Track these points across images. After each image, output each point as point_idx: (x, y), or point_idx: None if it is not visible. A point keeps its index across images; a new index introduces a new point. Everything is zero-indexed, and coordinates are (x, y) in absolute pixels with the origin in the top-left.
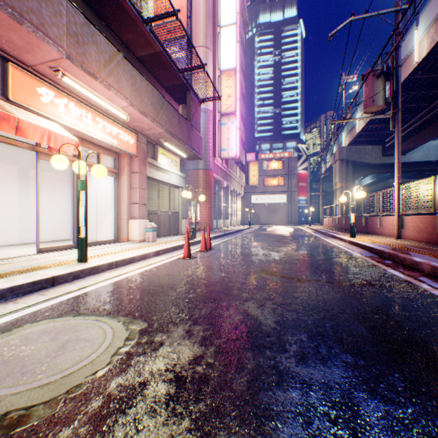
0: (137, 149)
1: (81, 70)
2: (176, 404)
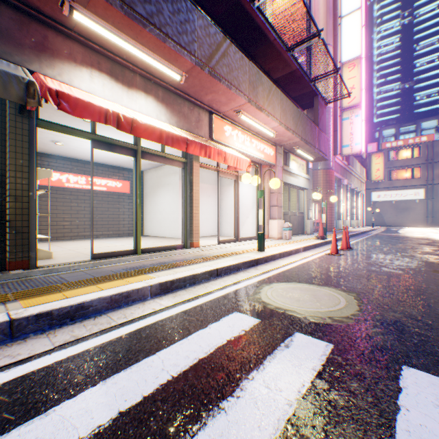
0: (275, 159)
1: (254, 108)
2: (436, 333)
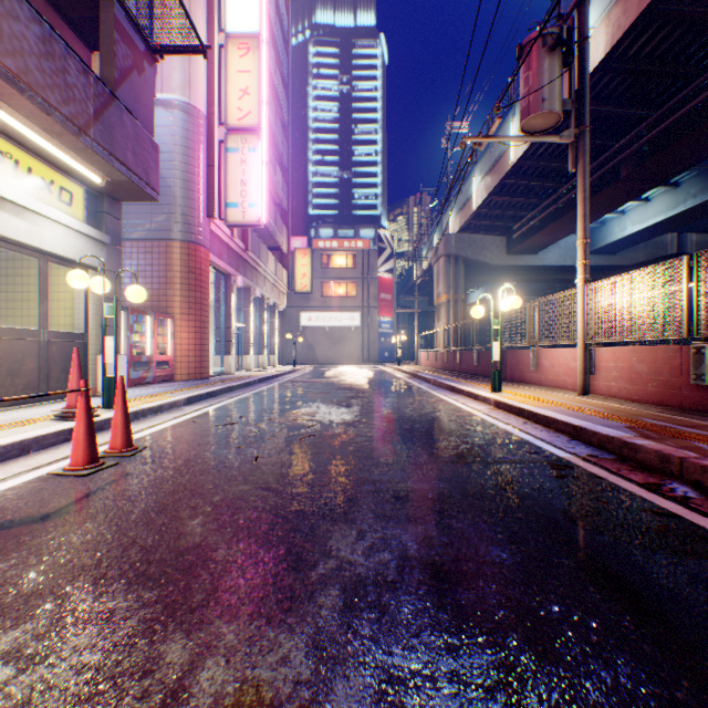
0: None
1: None
2: None
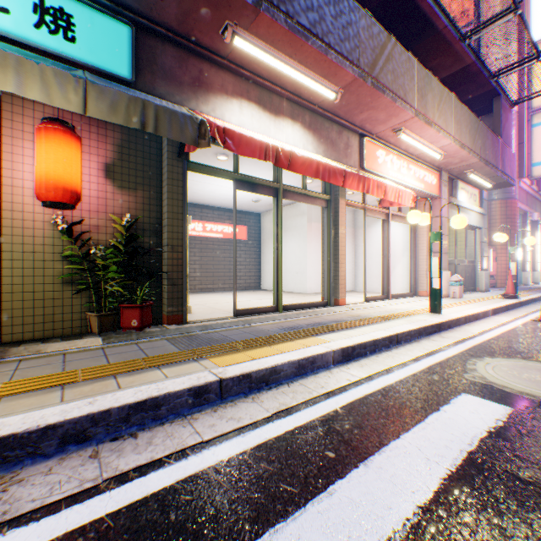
0: (437, 189)
1: (421, 123)
2: None
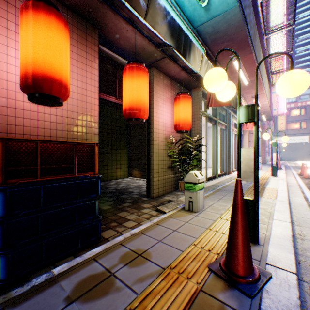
0: None
1: (264, 95)
2: None
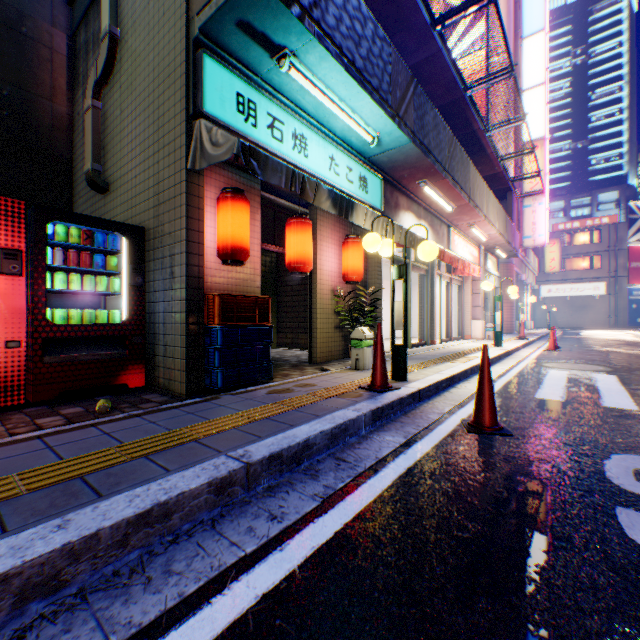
0: (478, 260)
1: (486, 223)
2: None
